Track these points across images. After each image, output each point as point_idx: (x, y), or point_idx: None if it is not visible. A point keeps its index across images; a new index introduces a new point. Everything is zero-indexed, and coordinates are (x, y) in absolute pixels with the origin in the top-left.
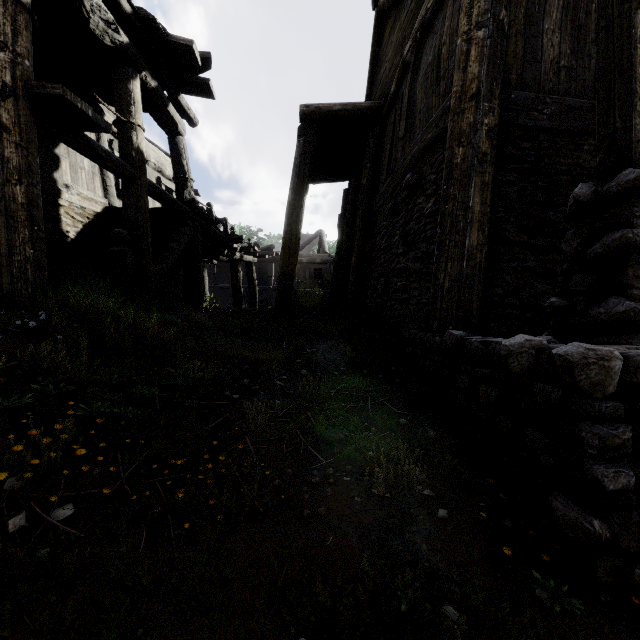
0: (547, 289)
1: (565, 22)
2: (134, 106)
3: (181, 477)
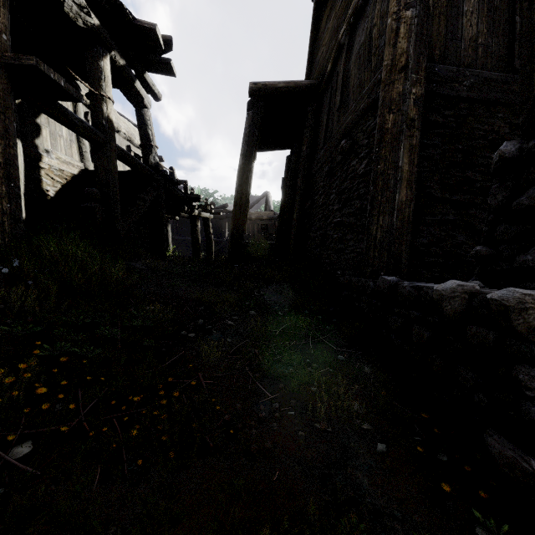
0: (466, 240)
1: (482, 5)
2: (104, 81)
3: (138, 412)
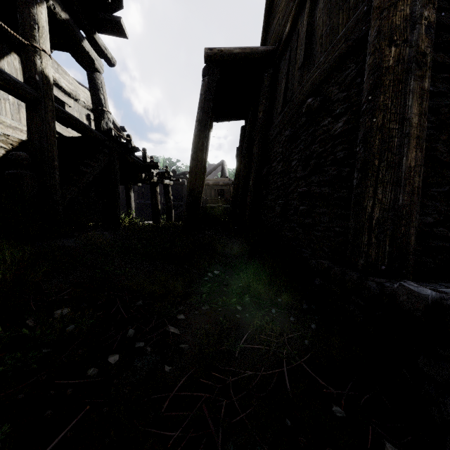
0: None
1: None
2: (38, 31)
3: None
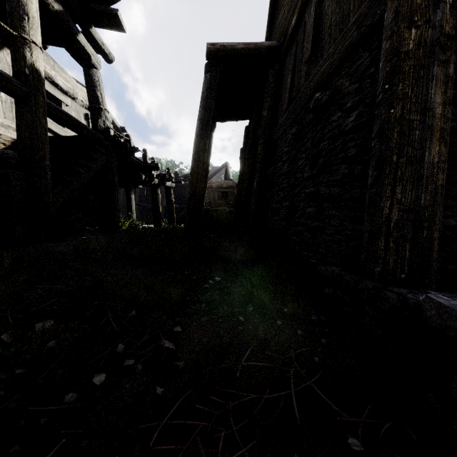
0: None
1: None
2: (28, 21)
3: None
